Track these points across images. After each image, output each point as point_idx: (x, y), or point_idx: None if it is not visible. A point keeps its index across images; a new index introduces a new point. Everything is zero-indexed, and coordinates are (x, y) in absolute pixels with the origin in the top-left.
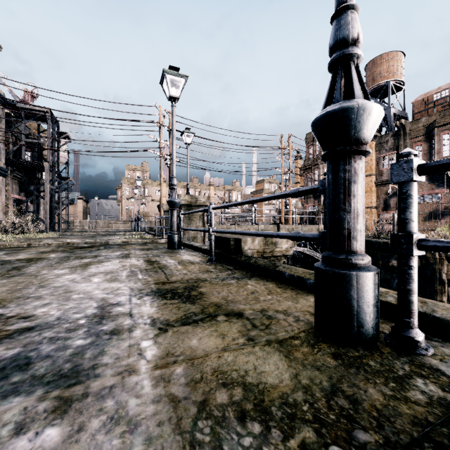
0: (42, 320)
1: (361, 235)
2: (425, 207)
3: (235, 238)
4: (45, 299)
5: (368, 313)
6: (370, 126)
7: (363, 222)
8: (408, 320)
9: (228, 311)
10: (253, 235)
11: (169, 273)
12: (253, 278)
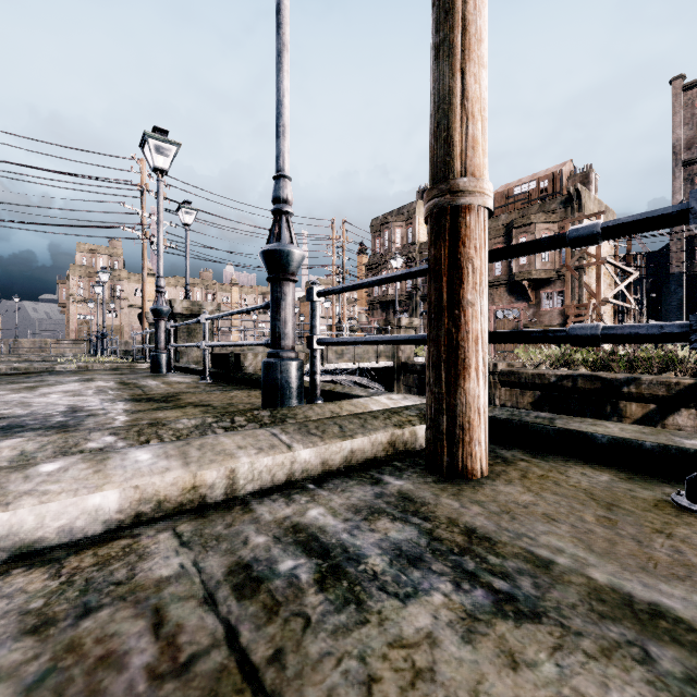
0: (13, 415)
1: (288, 337)
2: (505, 325)
3: (235, 354)
4: (1, 407)
5: (288, 389)
6: (291, 263)
7: (291, 328)
8: (313, 391)
9: (199, 405)
10: (240, 345)
11: (148, 390)
12: (242, 390)
